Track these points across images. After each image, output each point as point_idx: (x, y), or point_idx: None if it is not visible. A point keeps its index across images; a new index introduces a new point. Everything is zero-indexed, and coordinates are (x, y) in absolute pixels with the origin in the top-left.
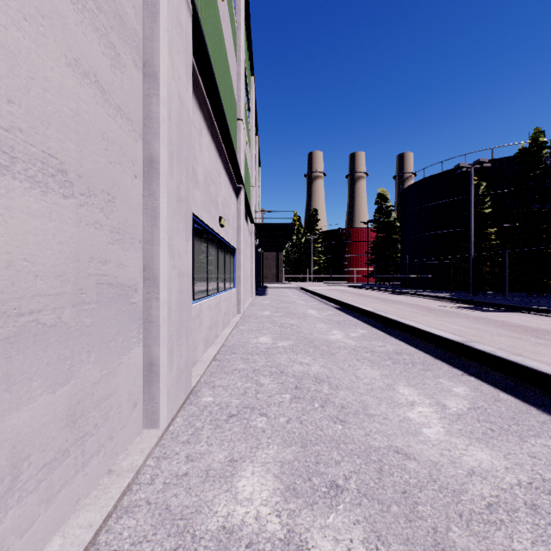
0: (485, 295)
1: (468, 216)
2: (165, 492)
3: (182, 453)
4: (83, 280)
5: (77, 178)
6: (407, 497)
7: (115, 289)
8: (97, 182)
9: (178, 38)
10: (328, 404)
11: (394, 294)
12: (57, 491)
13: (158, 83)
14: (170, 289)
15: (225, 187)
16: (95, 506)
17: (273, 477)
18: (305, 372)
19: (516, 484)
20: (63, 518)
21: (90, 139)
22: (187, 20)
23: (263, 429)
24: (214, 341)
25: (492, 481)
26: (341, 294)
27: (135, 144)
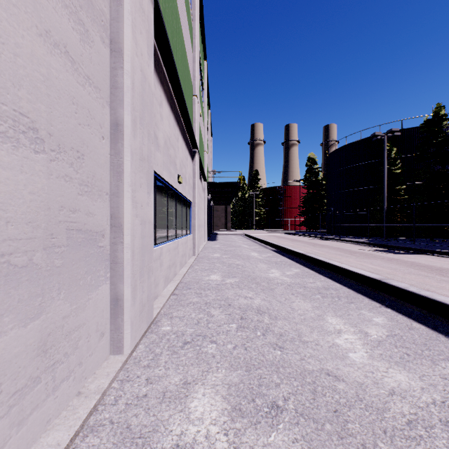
0: (396, 240)
1: (382, 176)
2: (127, 412)
3: (142, 376)
4: (53, 226)
5: (47, 136)
6: (338, 415)
7: (84, 234)
8: (67, 140)
9: (141, 20)
10: (268, 332)
11: (322, 239)
12: (28, 414)
13: (123, 58)
14: (134, 235)
15: (182, 150)
16: (64, 426)
17: (221, 398)
18: (248, 305)
19: (432, 402)
20: (34, 438)
21: (61, 102)
22: (148, 6)
23: (213, 354)
24: (173, 278)
25: (411, 400)
26: (278, 239)
27: (103, 109)
